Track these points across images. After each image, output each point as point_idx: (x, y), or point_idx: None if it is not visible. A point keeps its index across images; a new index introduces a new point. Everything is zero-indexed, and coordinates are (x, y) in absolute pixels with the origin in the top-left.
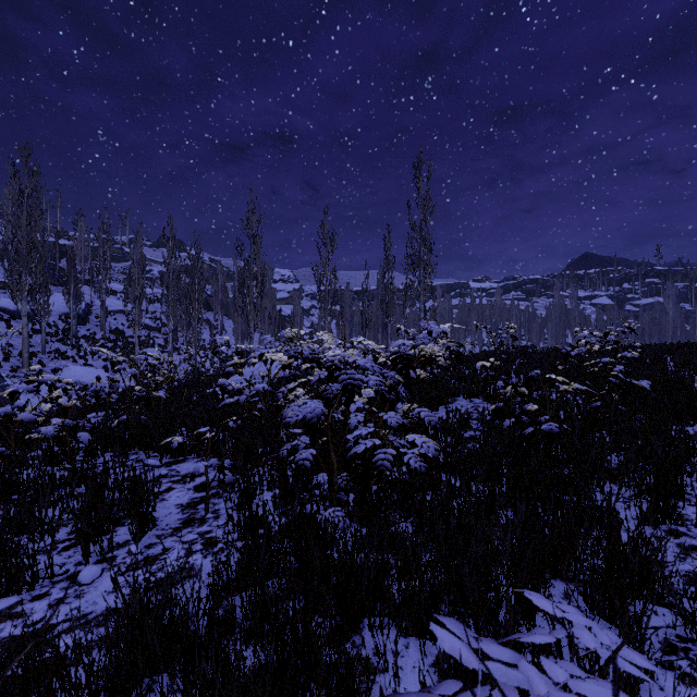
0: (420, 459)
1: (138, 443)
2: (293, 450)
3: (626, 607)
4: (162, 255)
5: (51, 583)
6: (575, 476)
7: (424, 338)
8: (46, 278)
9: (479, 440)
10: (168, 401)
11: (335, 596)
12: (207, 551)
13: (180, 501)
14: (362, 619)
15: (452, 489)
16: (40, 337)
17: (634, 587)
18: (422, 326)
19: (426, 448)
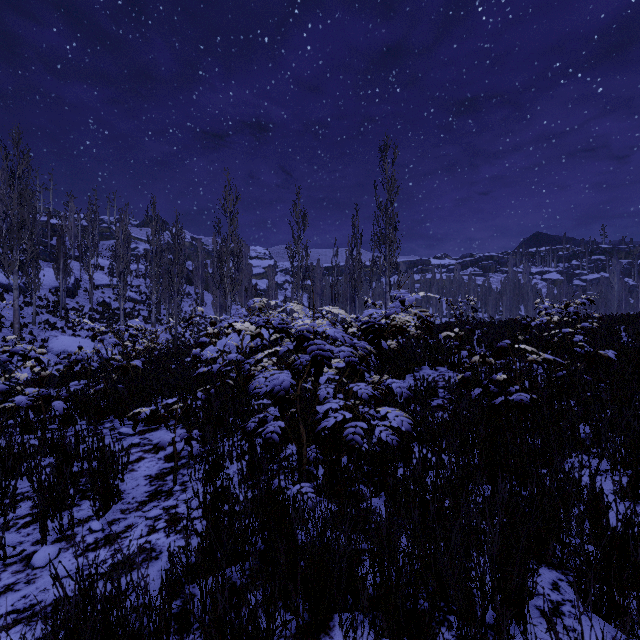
0: (392, 431)
1: (114, 411)
2: (262, 421)
3: (629, 607)
4: (146, 233)
5: (3, 565)
6: (547, 447)
7: (396, 307)
8: (36, 254)
9: (448, 409)
10: (147, 369)
11: (303, 587)
12: (170, 529)
13: (149, 472)
14: (331, 615)
15: (423, 461)
16: (32, 309)
17: (636, 584)
18: (387, 298)
19: (399, 422)
